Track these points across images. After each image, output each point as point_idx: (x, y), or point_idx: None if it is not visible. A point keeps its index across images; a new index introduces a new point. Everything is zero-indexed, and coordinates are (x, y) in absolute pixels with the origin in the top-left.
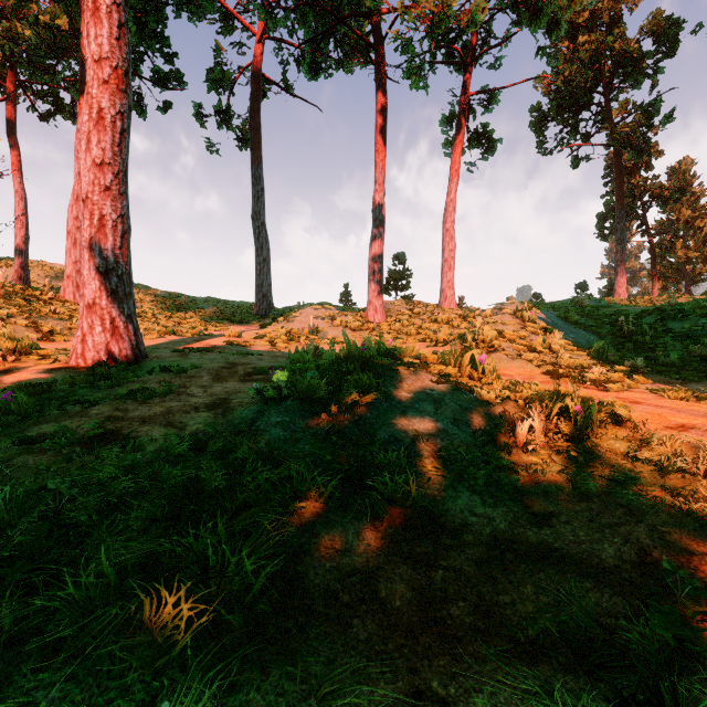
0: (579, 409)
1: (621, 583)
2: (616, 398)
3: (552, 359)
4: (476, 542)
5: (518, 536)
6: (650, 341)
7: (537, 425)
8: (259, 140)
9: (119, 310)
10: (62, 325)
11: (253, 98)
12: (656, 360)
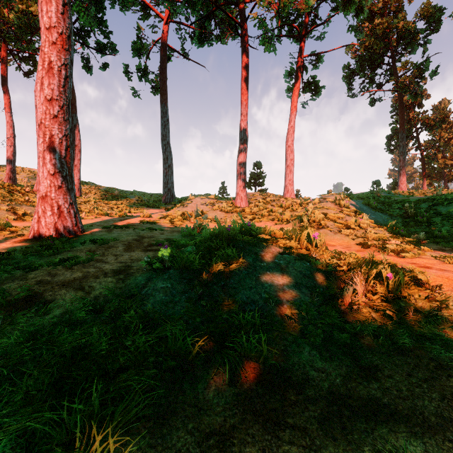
0: (390, 276)
1: (447, 446)
2: (412, 263)
3: (362, 234)
4: (317, 398)
5: (352, 391)
6: (426, 220)
7: (359, 289)
8: (165, 88)
9: (64, 200)
10: (32, 209)
11: (162, 61)
12: (432, 233)
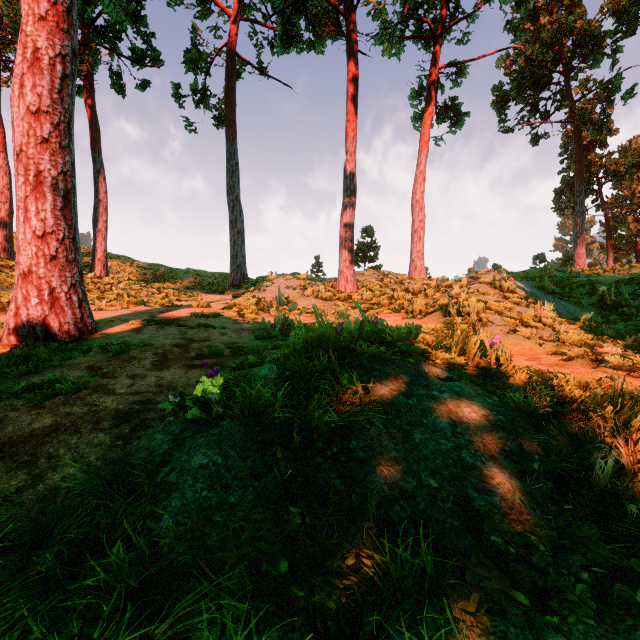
0: None
1: None
2: None
3: (553, 335)
4: None
5: None
6: (636, 312)
7: (625, 461)
8: (233, 117)
9: (61, 280)
10: None
11: (228, 77)
12: None
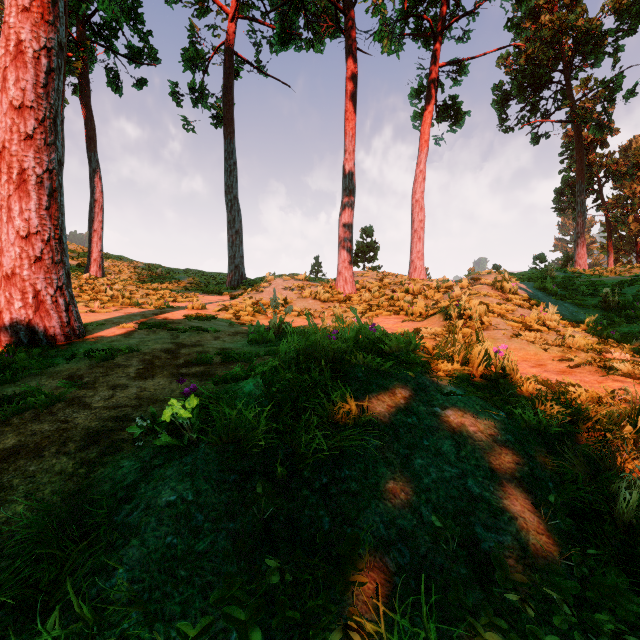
0: None
1: None
2: None
3: (558, 339)
4: None
5: None
6: None
7: None
8: (231, 116)
9: (46, 282)
10: None
11: (226, 76)
12: None
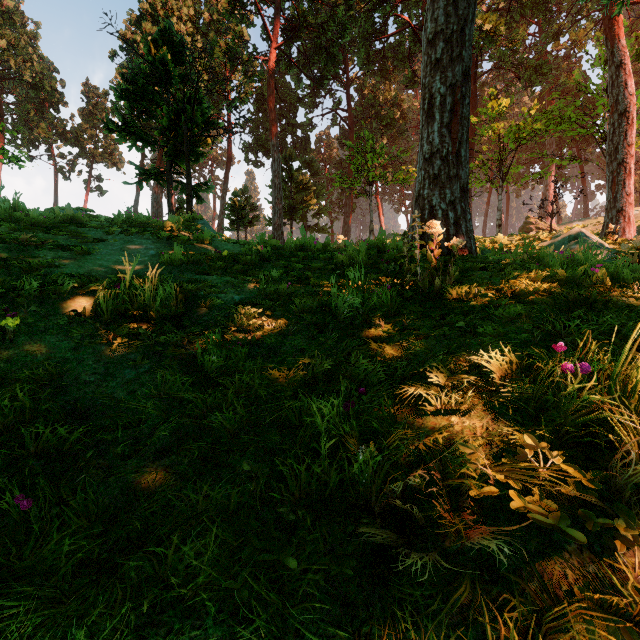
0: None
1: None
2: None
3: None
4: None
5: None
6: None
7: None
8: None
9: None
10: None
11: None
12: None
